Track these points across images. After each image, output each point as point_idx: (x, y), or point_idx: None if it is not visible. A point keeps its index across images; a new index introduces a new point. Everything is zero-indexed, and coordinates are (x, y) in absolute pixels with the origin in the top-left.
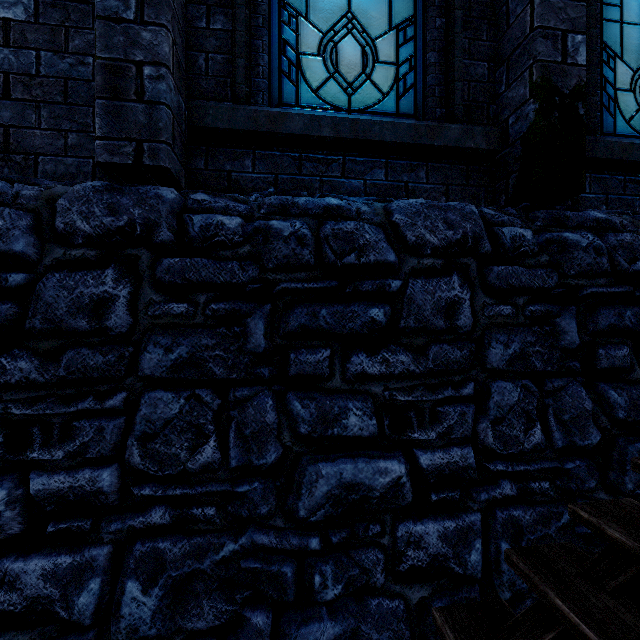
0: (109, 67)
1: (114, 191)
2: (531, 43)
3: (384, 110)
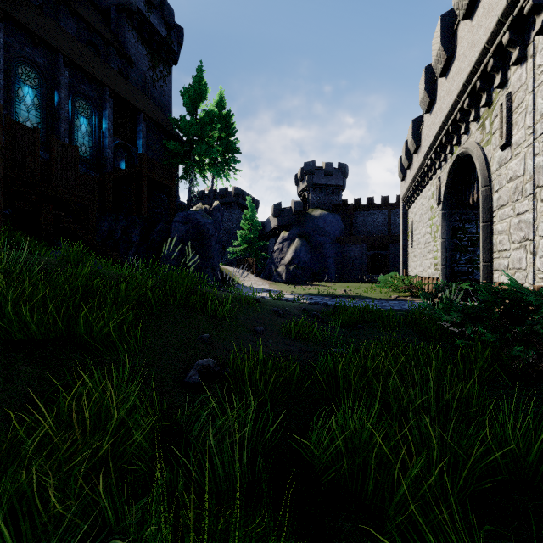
0: None
1: None
2: (60, 137)
3: None
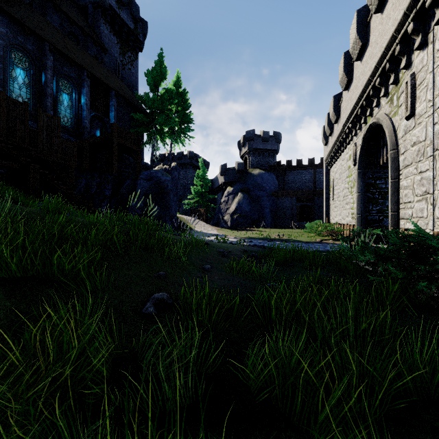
0: None
1: None
2: (46, 110)
3: None
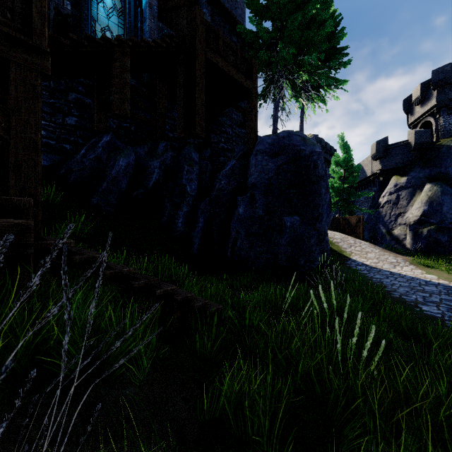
0: None
1: None
2: None
3: None
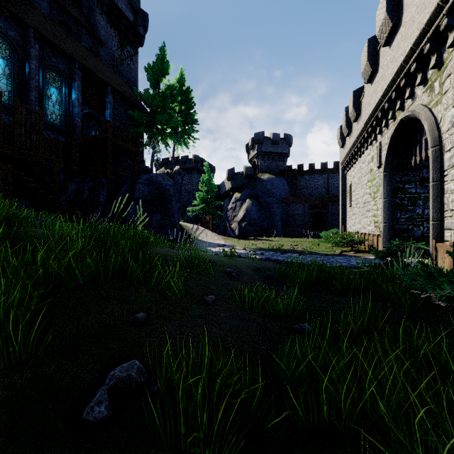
0: None
1: None
2: (31, 105)
3: (6, 103)
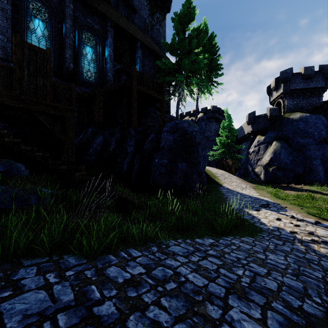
0: (2, 46)
1: (3, 61)
2: (65, 63)
3: None
